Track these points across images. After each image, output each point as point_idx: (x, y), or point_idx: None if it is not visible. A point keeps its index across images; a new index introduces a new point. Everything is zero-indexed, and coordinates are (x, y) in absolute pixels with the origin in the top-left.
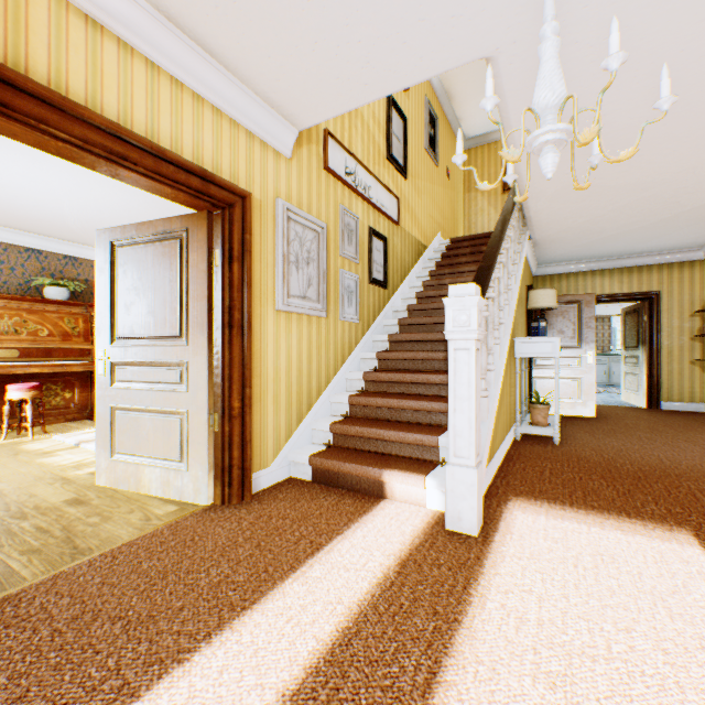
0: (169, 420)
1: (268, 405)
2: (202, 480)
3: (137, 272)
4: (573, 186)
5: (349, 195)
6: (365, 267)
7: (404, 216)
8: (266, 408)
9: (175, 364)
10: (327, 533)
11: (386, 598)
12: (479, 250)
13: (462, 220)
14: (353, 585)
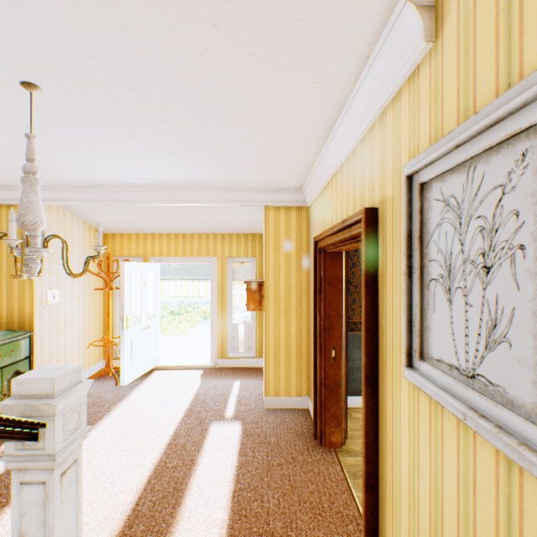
0: None
1: (401, 533)
2: None
3: None
4: None
5: None
6: None
7: None
8: (398, 531)
9: None
10: None
11: (162, 532)
12: None
13: None
14: (186, 531)
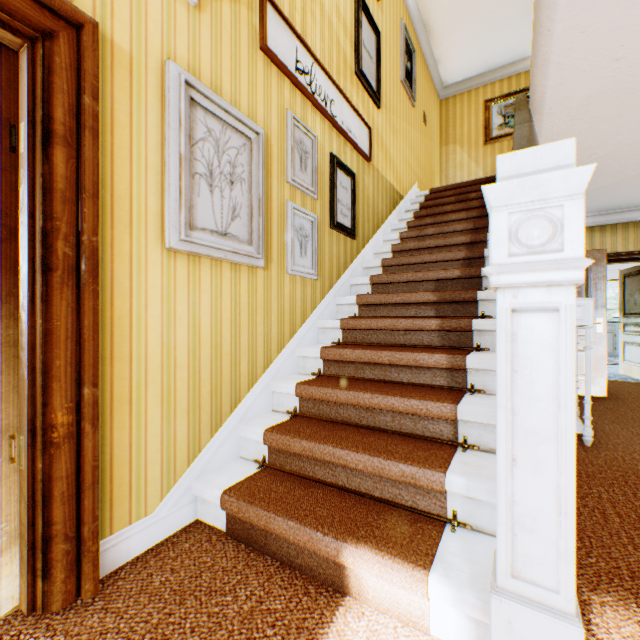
0: None
1: (148, 410)
2: None
3: None
4: (615, 87)
5: (303, 103)
6: (325, 206)
7: (377, 153)
8: (143, 414)
9: None
10: None
11: None
12: (467, 197)
13: (438, 176)
14: None
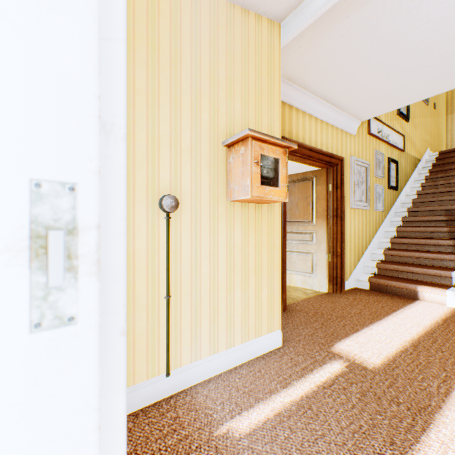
0: (305, 256)
1: (347, 252)
2: (322, 281)
3: (289, 195)
4: None
5: (378, 143)
6: (385, 180)
7: (406, 145)
8: (346, 253)
9: (308, 232)
10: (395, 307)
11: (441, 327)
12: None
13: (444, 135)
14: (421, 322)
